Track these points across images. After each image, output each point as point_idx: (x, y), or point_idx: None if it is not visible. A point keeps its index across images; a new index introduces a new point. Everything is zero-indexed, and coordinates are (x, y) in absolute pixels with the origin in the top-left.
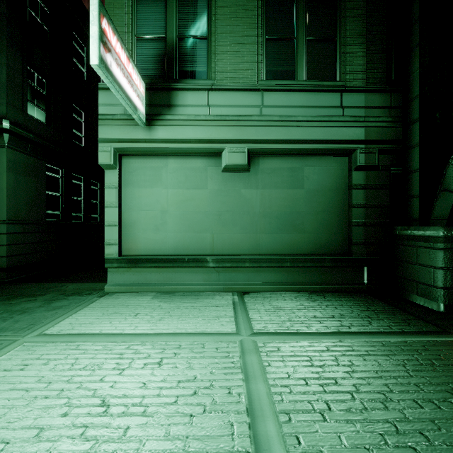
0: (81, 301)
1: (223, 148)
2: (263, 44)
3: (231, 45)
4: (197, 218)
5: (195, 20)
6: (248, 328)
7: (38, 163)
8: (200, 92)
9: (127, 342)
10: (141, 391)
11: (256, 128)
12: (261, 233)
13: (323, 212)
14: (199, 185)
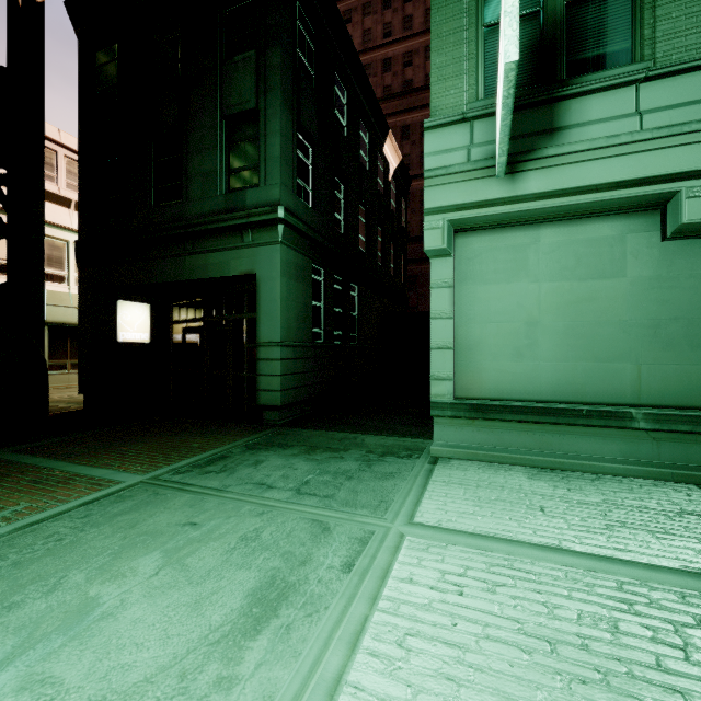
0: (409, 467)
1: (674, 191)
2: None
3: None
4: (603, 334)
5: None
6: None
7: (305, 262)
8: (619, 90)
9: (602, 574)
10: None
11: None
12: None
13: None
14: (606, 272)
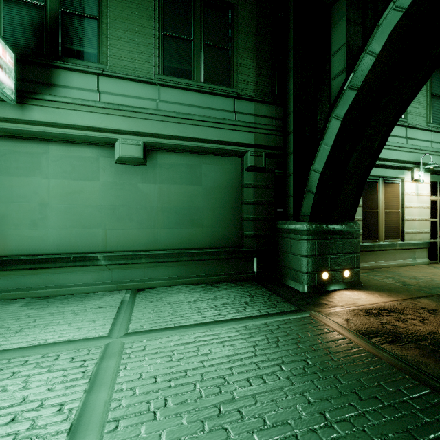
0: None
1: (116, 138)
2: (160, 39)
3: (126, 32)
4: (87, 212)
5: None
6: (124, 328)
7: None
8: (89, 75)
9: None
10: None
11: (152, 122)
12: (159, 228)
13: (219, 208)
14: (89, 177)
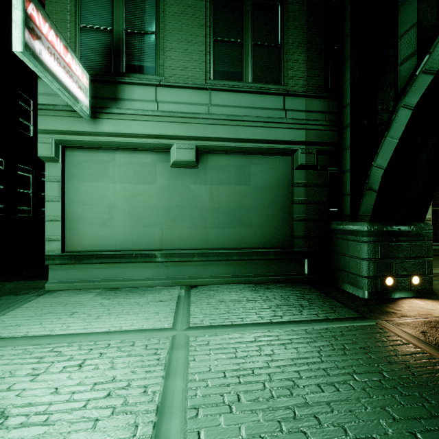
0: (15, 301)
1: (171, 144)
2: (211, 45)
3: (180, 43)
4: (146, 213)
5: (143, 14)
6: (185, 322)
7: None
8: (148, 87)
9: (52, 345)
10: (51, 397)
11: (204, 126)
12: (210, 228)
13: (268, 208)
14: (148, 180)
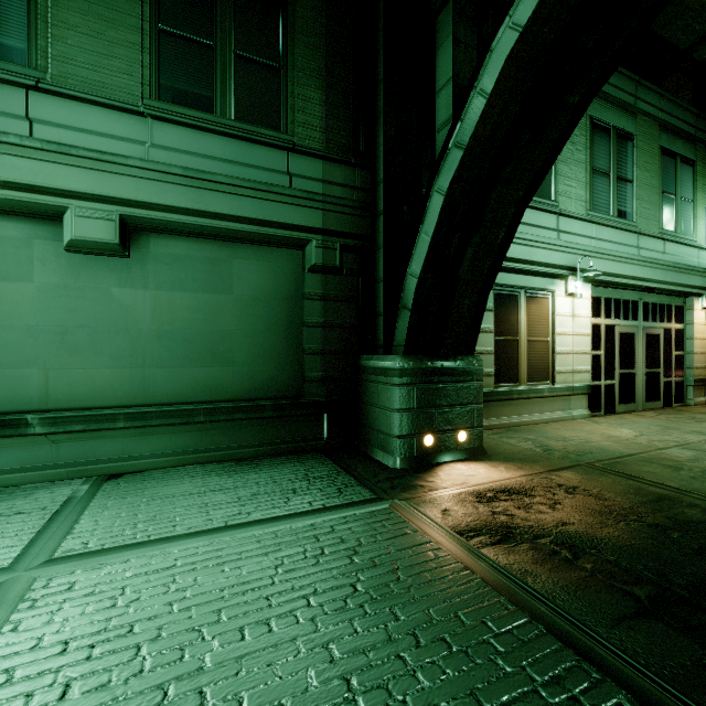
0: None
1: (64, 206)
2: (154, 37)
3: (86, 18)
4: (8, 339)
5: None
6: (48, 550)
7: None
8: (7, 87)
9: None
10: None
11: (138, 181)
12: (154, 368)
13: (264, 333)
14: (11, 274)
